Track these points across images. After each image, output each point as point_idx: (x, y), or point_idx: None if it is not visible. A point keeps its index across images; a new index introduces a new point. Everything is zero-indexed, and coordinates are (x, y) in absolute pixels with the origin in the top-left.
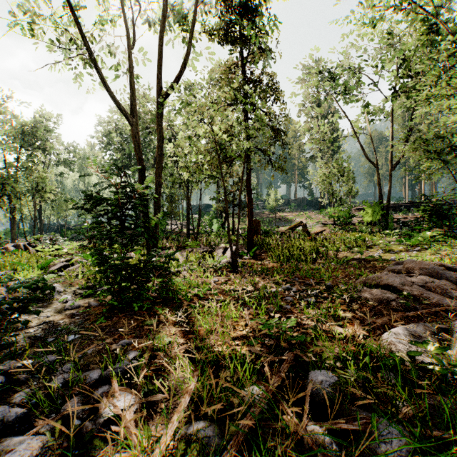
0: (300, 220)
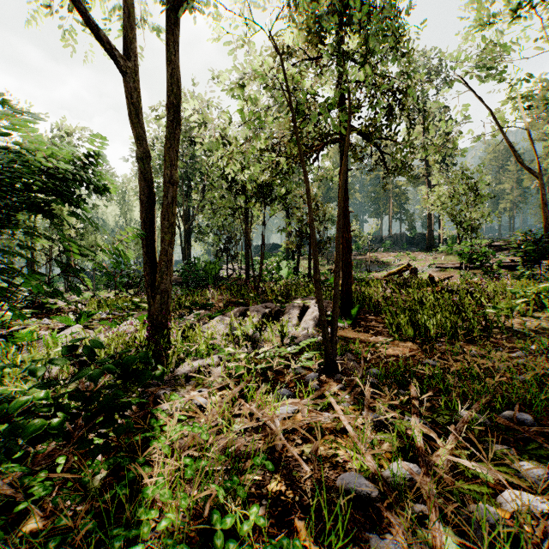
0: (400, 262)
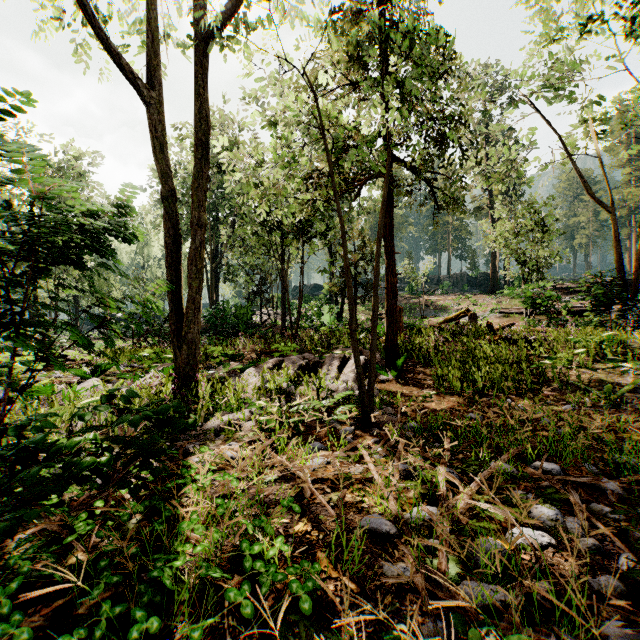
0: (460, 307)
